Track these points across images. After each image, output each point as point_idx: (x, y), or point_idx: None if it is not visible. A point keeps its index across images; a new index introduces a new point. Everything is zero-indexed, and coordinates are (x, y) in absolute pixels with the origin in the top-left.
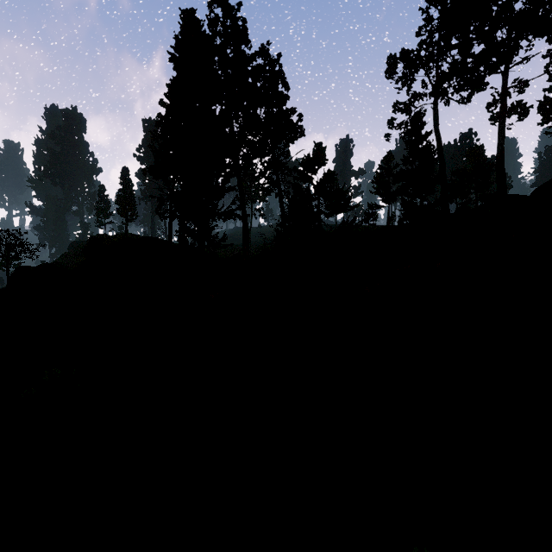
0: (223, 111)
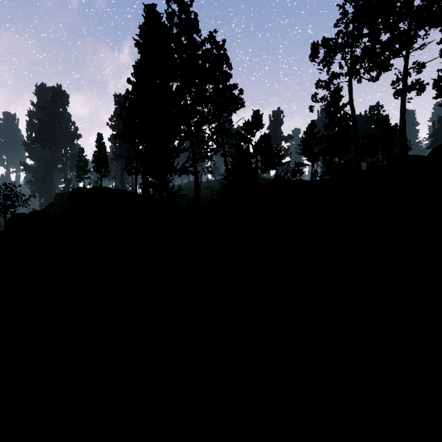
0: (179, 87)
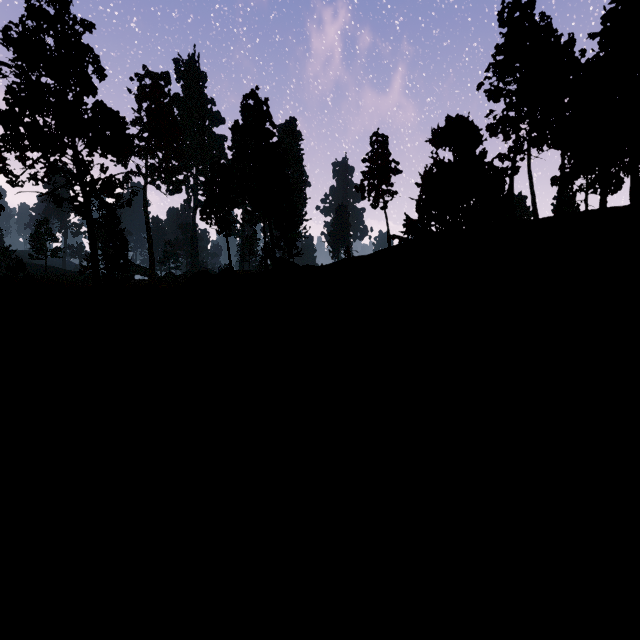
0: None
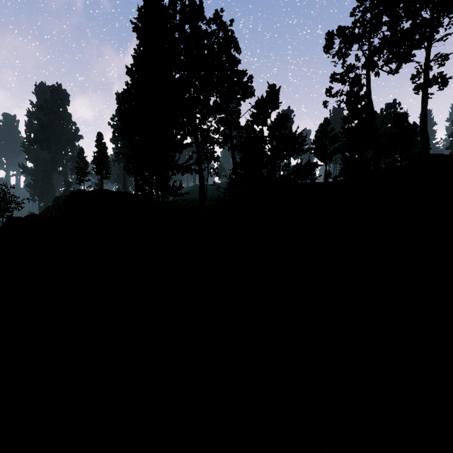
0: (181, 75)
